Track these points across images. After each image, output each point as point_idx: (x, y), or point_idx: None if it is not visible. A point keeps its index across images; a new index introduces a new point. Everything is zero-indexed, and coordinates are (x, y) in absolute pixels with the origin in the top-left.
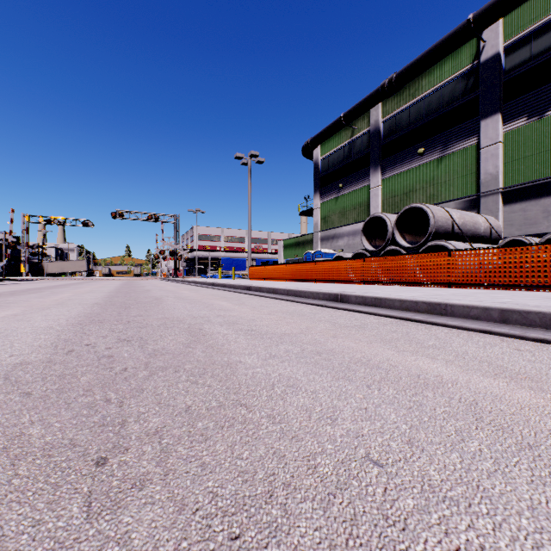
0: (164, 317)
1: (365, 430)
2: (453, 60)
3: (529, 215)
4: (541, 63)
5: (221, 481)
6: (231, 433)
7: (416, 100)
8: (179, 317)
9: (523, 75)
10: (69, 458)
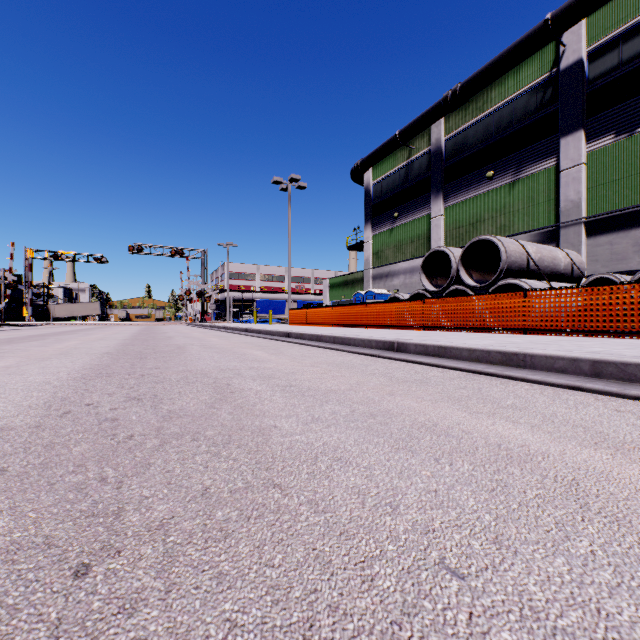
0: (185, 369)
1: (436, 523)
2: (527, 68)
3: (617, 249)
4: (631, 70)
5: (243, 602)
6: (259, 527)
7: (484, 115)
8: (204, 369)
9: (609, 85)
10: (39, 565)
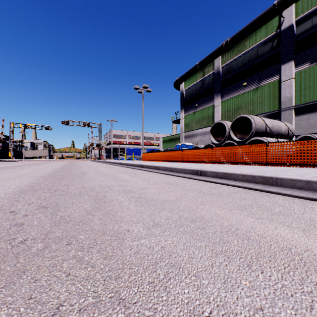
0: (82, 186)
1: None
2: (264, 29)
3: (311, 122)
4: None
5: None
6: None
7: (242, 54)
8: (92, 186)
9: (307, 37)
10: None
